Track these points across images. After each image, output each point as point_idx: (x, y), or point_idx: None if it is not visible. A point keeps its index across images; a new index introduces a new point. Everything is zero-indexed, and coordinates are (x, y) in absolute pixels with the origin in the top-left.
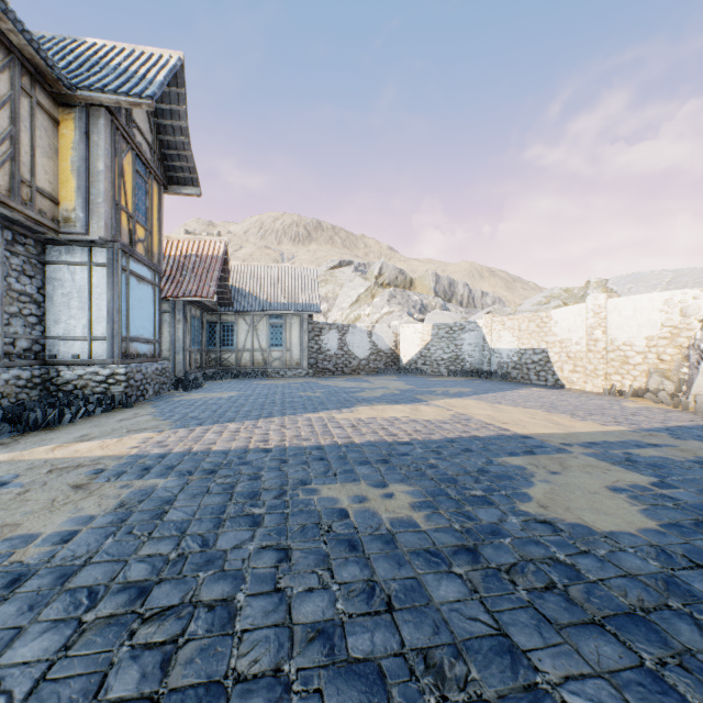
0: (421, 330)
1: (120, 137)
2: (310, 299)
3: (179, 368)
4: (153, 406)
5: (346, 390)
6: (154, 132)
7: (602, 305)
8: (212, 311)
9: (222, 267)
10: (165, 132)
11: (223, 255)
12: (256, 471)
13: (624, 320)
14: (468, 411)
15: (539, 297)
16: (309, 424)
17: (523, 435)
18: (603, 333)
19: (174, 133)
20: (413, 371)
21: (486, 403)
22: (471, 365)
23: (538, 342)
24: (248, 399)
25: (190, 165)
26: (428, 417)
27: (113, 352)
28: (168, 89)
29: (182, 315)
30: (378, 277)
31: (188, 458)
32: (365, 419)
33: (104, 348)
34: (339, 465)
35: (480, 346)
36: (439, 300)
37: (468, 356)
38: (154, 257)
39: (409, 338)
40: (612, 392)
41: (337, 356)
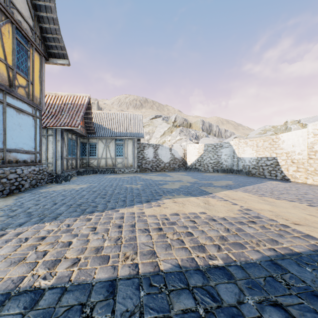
0: (198, 147)
1: None
2: (138, 130)
3: (58, 168)
4: (15, 198)
5: (156, 183)
6: (35, 20)
7: None
8: (83, 136)
9: (88, 111)
10: (43, 21)
11: (87, 103)
12: None
13: None
14: (249, 205)
15: (259, 130)
16: (118, 225)
17: None
18: None
19: (48, 22)
20: (194, 169)
21: (255, 196)
22: (226, 166)
23: (270, 153)
24: (90, 190)
25: (61, 44)
26: (223, 214)
27: None
28: None
29: (60, 137)
30: (174, 122)
31: None
32: (169, 216)
33: None
34: None
35: (231, 156)
36: (205, 133)
37: (224, 161)
38: (36, 100)
39: (191, 152)
40: None
41: (153, 161)
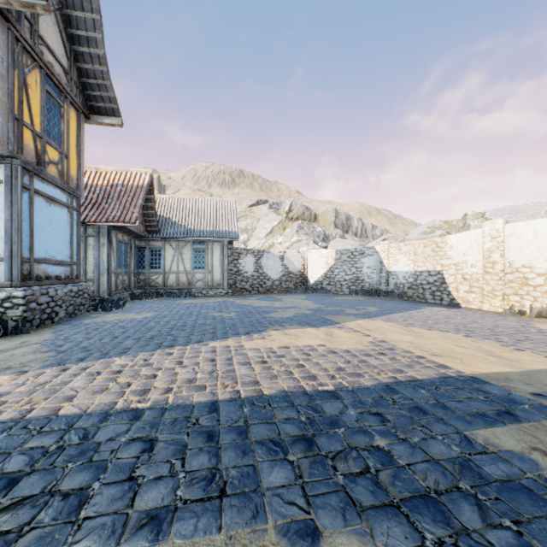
0: (326, 254)
1: (21, 49)
2: (229, 227)
3: (103, 289)
4: (52, 332)
5: (259, 310)
6: (71, 59)
7: (500, 230)
8: (141, 237)
9: (148, 197)
10: (83, 60)
11: (148, 185)
12: (85, 482)
13: (523, 243)
14: (386, 336)
15: (423, 227)
16: (211, 358)
17: (472, 377)
18: (501, 256)
19: (92, 61)
20: (319, 290)
21: (399, 326)
22: (370, 285)
23: (434, 265)
24: (160, 321)
25: (110, 95)
26: (347, 346)
27: (12, 273)
28: (83, 14)
29: (107, 239)
30: (288, 212)
31: (1, 438)
32: (277, 349)
33: (2, 270)
34: (234, 456)
35: (378, 269)
36: (339, 231)
37: (367, 277)
38: (72, 181)
39: (315, 262)
40: (513, 312)
41: (253, 277)
